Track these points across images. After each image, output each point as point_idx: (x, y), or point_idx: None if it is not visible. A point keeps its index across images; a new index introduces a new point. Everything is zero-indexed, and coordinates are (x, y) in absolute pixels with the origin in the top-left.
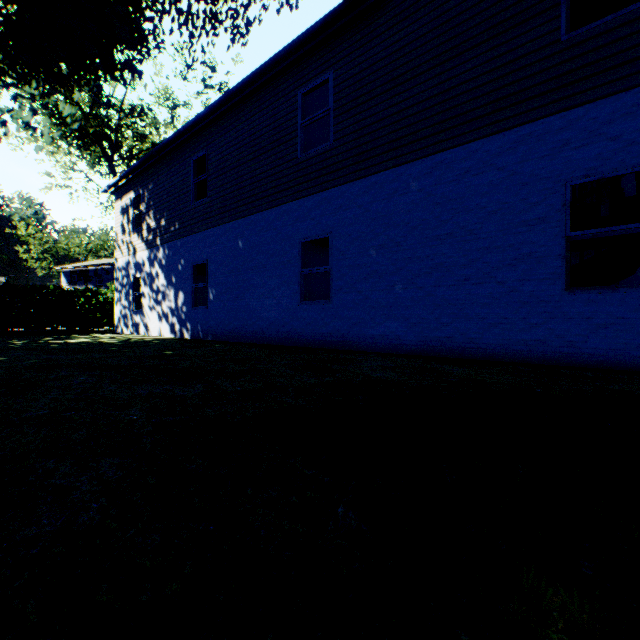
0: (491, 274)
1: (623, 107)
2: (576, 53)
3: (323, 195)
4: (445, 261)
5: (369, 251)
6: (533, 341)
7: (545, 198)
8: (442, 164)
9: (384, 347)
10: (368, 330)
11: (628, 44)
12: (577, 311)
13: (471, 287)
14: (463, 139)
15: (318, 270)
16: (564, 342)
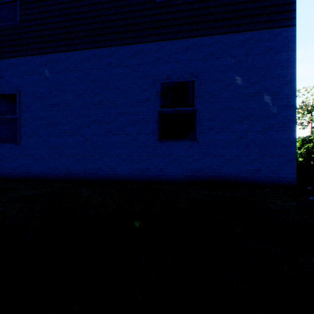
0: (123, 129)
1: (182, 46)
2: (163, 11)
3: (12, 61)
4: (97, 119)
5: (48, 107)
6: (144, 169)
7: (149, 88)
8: (96, 56)
9: (58, 176)
10: (47, 164)
11: (184, 15)
12: (163, 152)
13: (112, 136)
14: (108, 43)
15: (8, 118)
16: (158, 169)
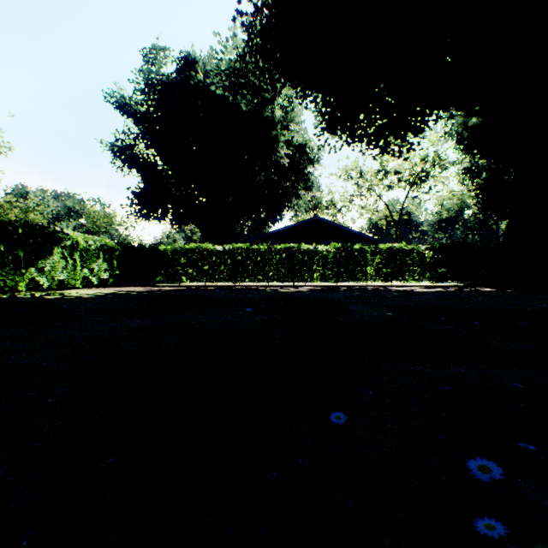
0: None
1: None
2: None
3: None
4: None
5: None
6: None
7: None
8: None
9: None
10: None
11: None
12: None
13: None
14: None
15: None
16: None
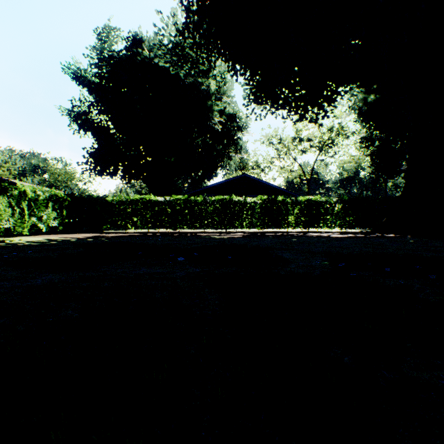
0: None
1: None
2: None
3: None
4: None
5: None
6: None
7: None
8: None
9: None
10: None
11: None
12: None
13: None
14: None
15: None
16: None
